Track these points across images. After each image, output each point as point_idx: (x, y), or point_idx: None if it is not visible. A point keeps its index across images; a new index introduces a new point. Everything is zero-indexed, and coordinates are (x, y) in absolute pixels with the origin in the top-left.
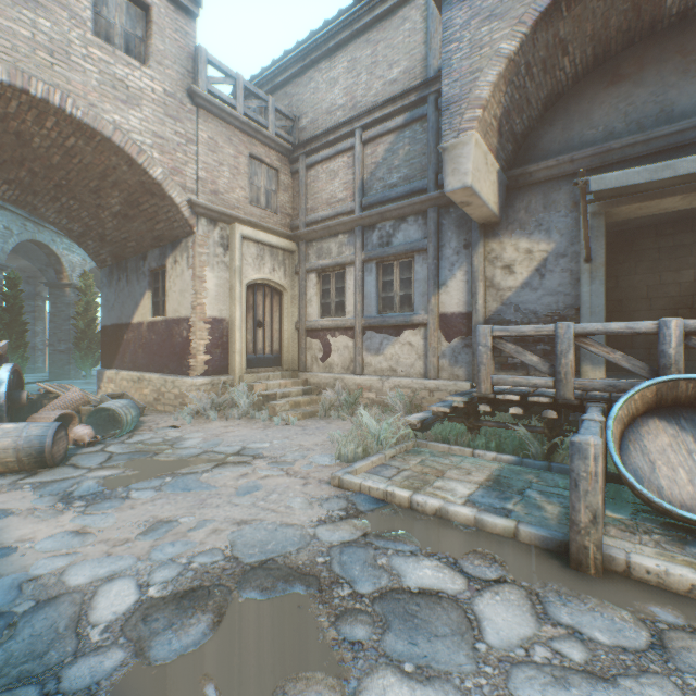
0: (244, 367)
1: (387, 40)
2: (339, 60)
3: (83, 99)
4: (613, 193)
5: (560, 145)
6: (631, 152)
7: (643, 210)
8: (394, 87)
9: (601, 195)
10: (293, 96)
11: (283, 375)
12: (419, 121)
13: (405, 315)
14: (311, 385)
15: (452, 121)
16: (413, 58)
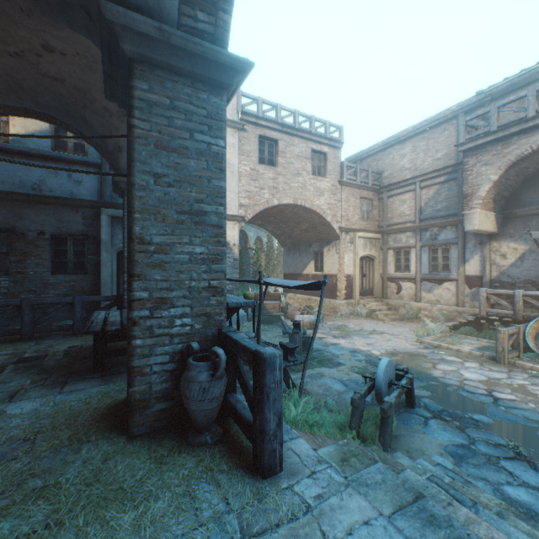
0: (358, 296)
1: (434, 139)
2: (406, 145)
3: (309, 200)
4: None
5: (532, 199)
6: None
7: None
8: (438, 162)
9: None
10: (378, 160)
11: (375, 300)
12: (452, 180)
13: (444, 275)
14: (390, 305)
15: (467, 203)
16: (449, 149)
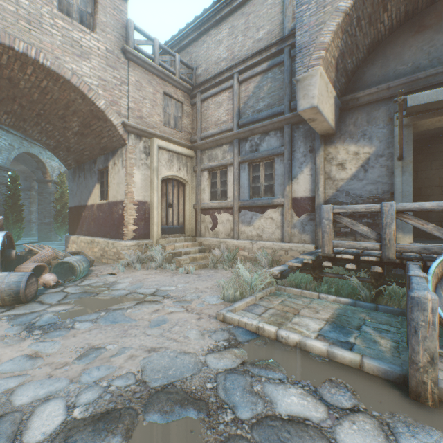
0: (159, 234)
1: (256, 12)
2: (223, 28)
3: (51, 53)
4: (422, 108)
5: (379, 77)
6: (433, 80)
7: (441, 122)
8: (260, 44)
9: (412, 110)
10: (192, 53)
11: (185, 239)
12: (277, 66)
13: (268, 199)
14: (204, 246)
15: (303, 60)
16: (274, 23)
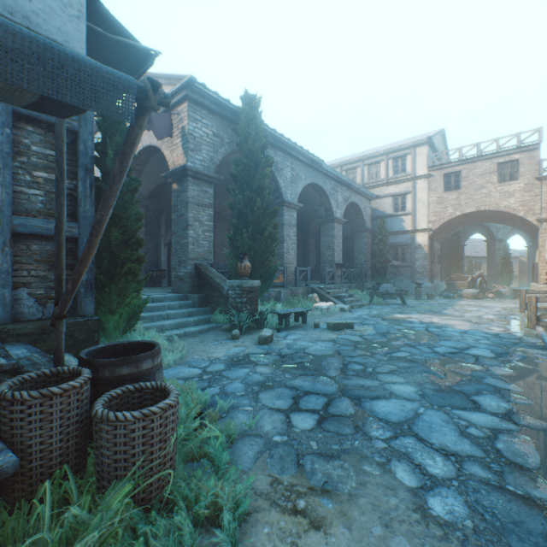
0: None
1: None
2: None
3: (493, 204)
4: None
5: None
6: None
7: None
8: None
9: None
10: None
11: None
12: None
13: None
14: None
15: None
16: None
